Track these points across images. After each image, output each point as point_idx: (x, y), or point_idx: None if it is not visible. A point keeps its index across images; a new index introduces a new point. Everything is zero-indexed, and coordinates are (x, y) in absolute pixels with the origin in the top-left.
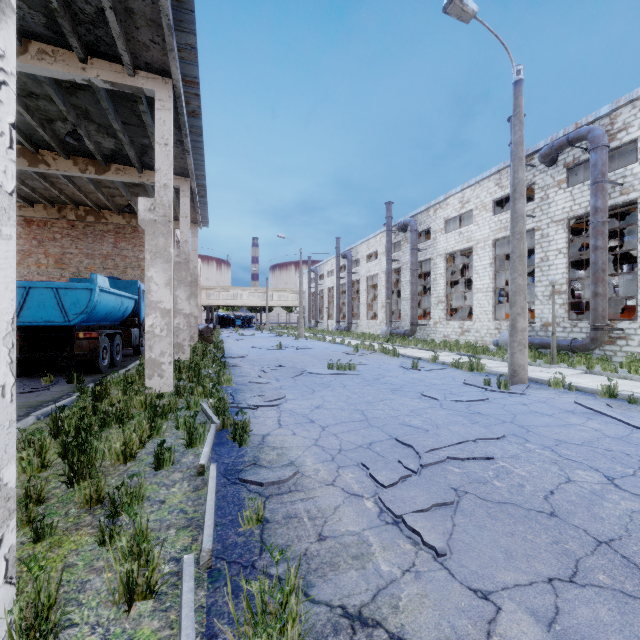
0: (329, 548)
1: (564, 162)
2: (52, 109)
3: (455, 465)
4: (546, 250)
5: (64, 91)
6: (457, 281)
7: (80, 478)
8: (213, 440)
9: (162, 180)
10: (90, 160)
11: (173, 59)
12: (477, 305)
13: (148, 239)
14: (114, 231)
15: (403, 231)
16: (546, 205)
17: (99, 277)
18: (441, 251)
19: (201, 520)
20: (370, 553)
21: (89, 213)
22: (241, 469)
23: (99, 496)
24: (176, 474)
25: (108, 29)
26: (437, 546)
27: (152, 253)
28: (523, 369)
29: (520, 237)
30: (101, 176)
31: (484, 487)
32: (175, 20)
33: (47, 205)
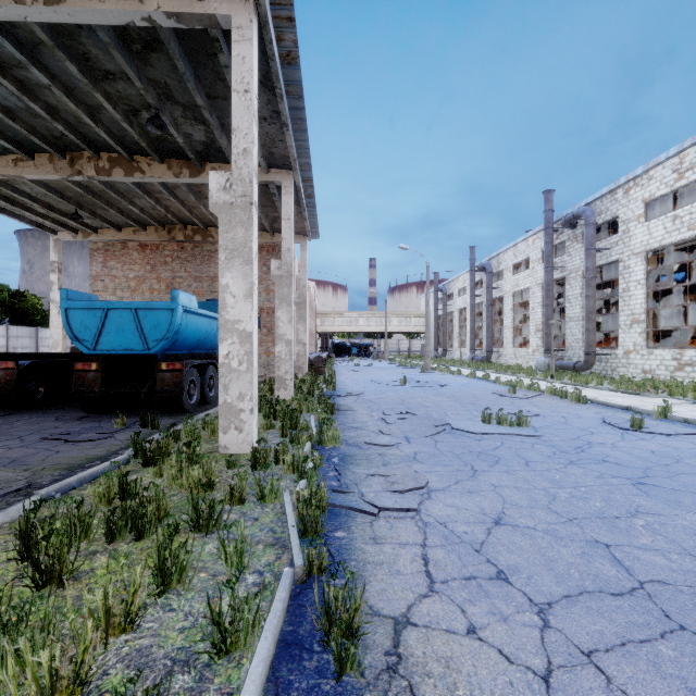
0: None
1: None
2: (132, 93)
3: None
4: None
5: (137, 59)
6: None
7: None
8: (281, 625)
9: (241, 144)
10: (184, 162)
11: None
12: None
13: (222, 231)
14: None
15: (570, 227)
16: None
17: (182, 294)
18: (638, 248)
19: None
20: None
21: (196, 232)
22: None
23: None
24: None
25: None
26: None
27: (227, 251)
28: None
29: None
30: (196, 179)
31: None
32: None
33: (158, 227)
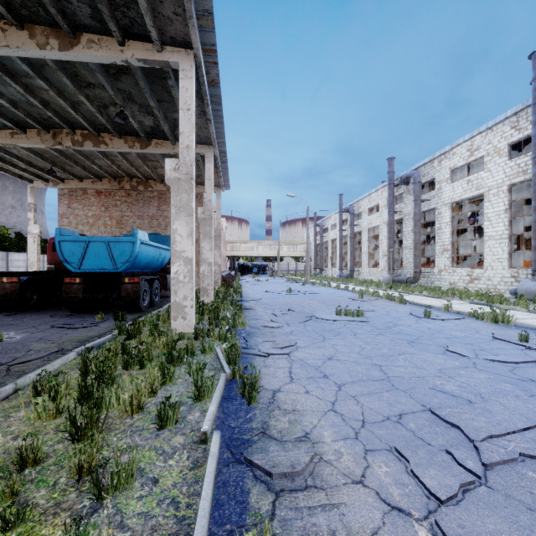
0: None
1: None
2: (105, 96)
3: None
4: None
5: (112, 77)
6: (459, 230)
7: (83, 433)
8: (222, 393)
9: (185, 142)
10: (136, 138)
11: (192, 27)
12: (489, 253)
13: (173, 195)
14: (158, 197)
15: (405, 184)
16: None
17: (140, 232)
18: (446, 200)
19: (192, 525)
20: None
21: (140, 183)
22: (248, 439)
23: (90, 465)
24: (178, 437)
25: (138, 9)
26: None
27: (176, 208)
28: None
29: None
30: (144, 150)
31: None
32: None
33: (111, 179)
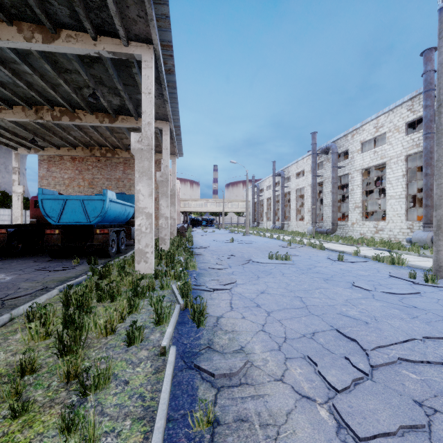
0: None
1: None
2: (80, 80)
3: (409, 369)
4: None
5: (86, 65)
6: (369, 191)
7: (68, 350)
8: (177, 319)
9: (147, 119)
10: (106, 114)
11: (153, 27)
12: (390, 209)
13: (137, 162)
14: (123, 162)
15: (325, 153)
16: None
17: (109, 192)
18: (358, 167)
19: (155, 411)
20: None
21: (108, 151)
22: (197, 352)
23: (76, 372)
24: (143, 352)
25: (109, 11)
26: None
27: (140, 172)
28: None
29: None
30: (112, 124)
31: None
32: None
33: (84, 147)
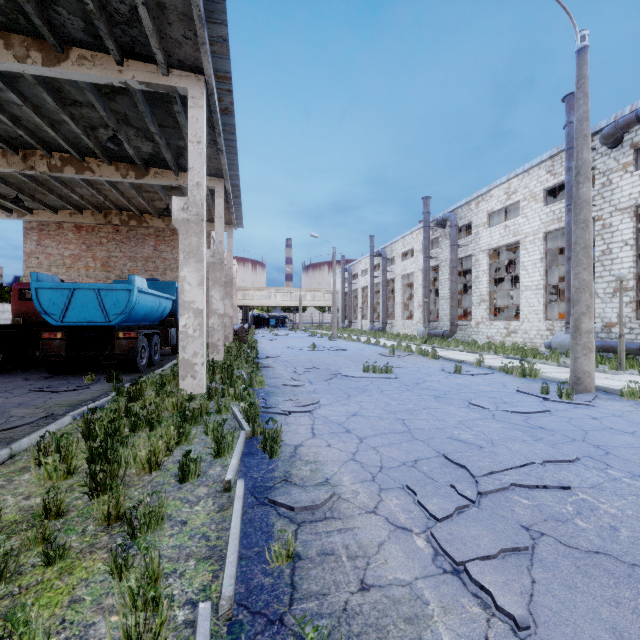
0: (374, 603)
1: (631, 142)
2: (94, 116)
3: (522, 494)
4: (608, 242)
5: (104, 97)
6: (500, 279)
7: (102, 489)
8: (242, 449)
9: (195, 179)
10: (131, 165)
11: (205, 53)
12: (525, 304)
13: (181, 239)
14: (154, 234)
15: (441, 227)
16: (608, 192)
17: (137, 278)
18: (484, 246)
19: (224, 550)
20: (427, 615)
21: (132, 218)
22: (271, 486)
23: (118, 513)
24: (201, 489)
25: (142, 28)
26: (516, 614)
27: (185, 253)
28: (589, 376)
29: (585, 226)
30: (141, 180)
31: (564, 527)
32: (206, 11)
33: (94, 211)
